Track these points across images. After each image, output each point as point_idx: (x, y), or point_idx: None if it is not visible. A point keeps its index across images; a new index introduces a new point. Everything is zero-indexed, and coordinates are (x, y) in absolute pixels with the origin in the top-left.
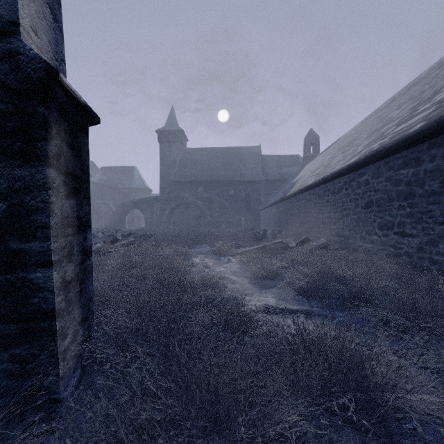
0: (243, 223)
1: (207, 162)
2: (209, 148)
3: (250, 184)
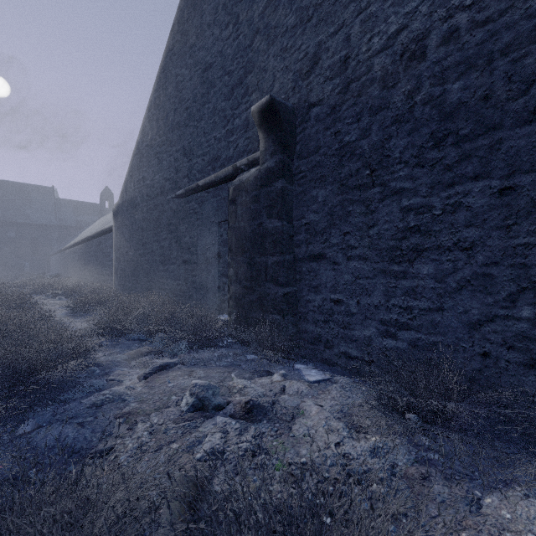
0: (28, 268)
1: None
2: None
3: (38, 227)
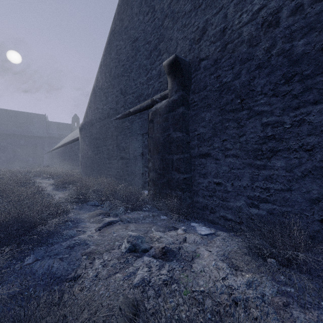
0: (31, 162)
1: (0, 119)
2: (2, 109)
3: (37, 138)
